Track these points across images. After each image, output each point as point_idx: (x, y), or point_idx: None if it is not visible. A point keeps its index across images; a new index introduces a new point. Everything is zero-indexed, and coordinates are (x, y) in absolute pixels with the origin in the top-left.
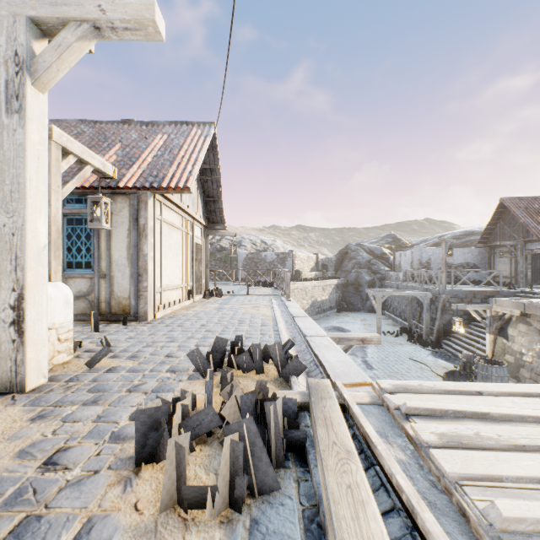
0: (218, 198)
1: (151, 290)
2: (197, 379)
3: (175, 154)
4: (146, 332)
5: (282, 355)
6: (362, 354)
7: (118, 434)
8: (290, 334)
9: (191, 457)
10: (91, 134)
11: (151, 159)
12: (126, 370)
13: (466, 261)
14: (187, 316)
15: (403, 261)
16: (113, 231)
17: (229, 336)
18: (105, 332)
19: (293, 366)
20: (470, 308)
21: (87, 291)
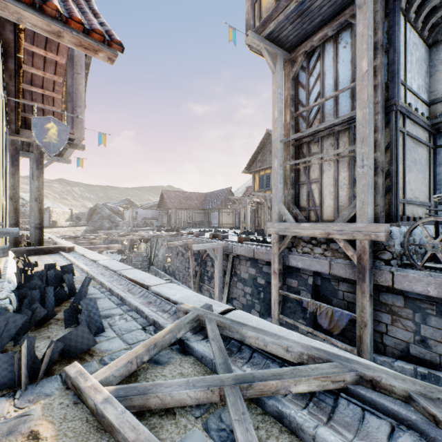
0: None
1: None
2: None
3: None
4: None
5: None
6: None
7: None
8: None
9: None
10: None
11: None
12: None
13: (153, 216)
14: None
15: (127, 216)
16: None
17: None
18: None
19: None
20: None
21: None
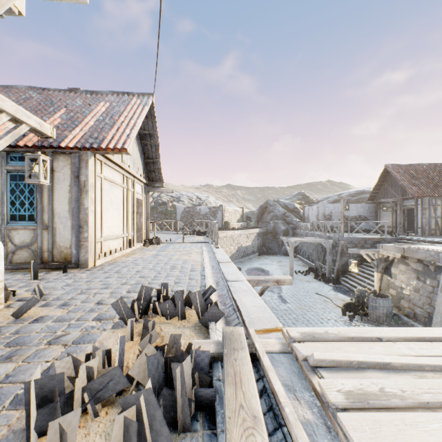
0: (156, 160)
1: (91, 240)
2: (121, 327)
3: (115, 120)
4: (84, 278)
5: (202, 302)
6: (278, 290)
7: (21, 398)
8: (215, 279)
9: (94, 424)
10: (38, 99)
11: (93, 123)
12: (52, 320)
13: (359, 214)
14: (126, 263)
15: (311, 214)
16: (55, 187)
17: (160, 281)
18: (44, 279)
19: (211, 313)
20: (362, 252)
21: (30, 241)
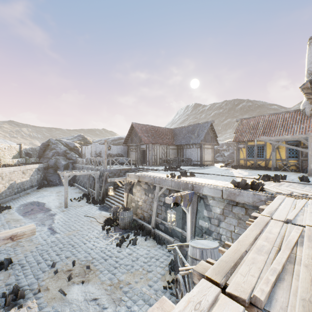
0: None
1: None
2: None
3: None
4: None
5: None
6: (50, 222)
7: None
8: None
9: None
10: None
11: None
12: None
13: (118, 152)
14: None
15: (87, 152)
16: None
17: None
18: None
19: None
20: (117, 180)
21: None
